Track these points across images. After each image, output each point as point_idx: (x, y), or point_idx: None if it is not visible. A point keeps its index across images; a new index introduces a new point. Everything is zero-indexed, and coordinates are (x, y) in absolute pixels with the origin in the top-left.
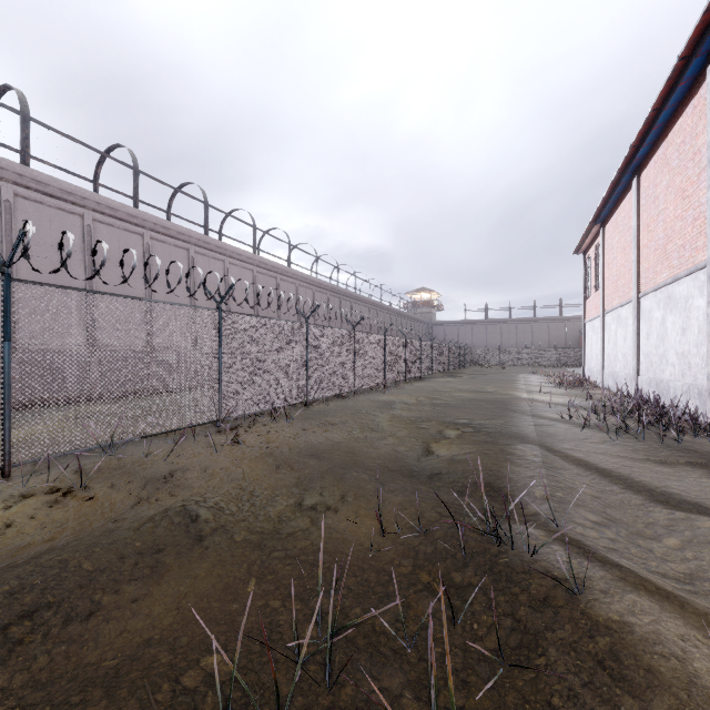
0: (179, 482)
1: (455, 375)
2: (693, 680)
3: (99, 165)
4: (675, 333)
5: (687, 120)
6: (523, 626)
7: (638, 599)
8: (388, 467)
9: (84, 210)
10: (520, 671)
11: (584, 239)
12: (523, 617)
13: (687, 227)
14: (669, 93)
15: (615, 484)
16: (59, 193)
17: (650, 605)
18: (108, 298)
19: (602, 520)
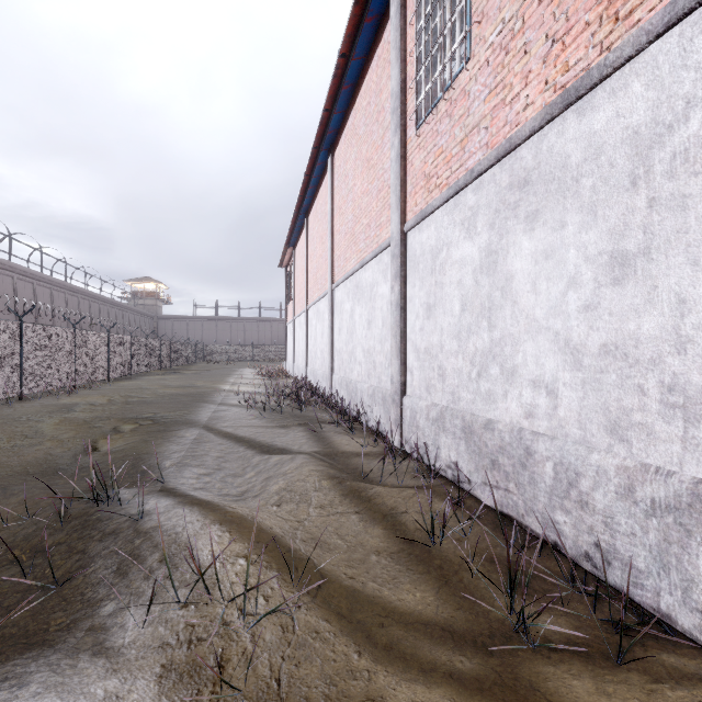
0: None
1: (178, 372)
2: (177, 540)
3: None
4: (320, 336)
5: (323, 190)
6: (88, 554)
7: (180, 510)
8: (29, 472)
9: None
10: (71, 584)
11: (284, 256)
12: (91, 549)
13: (323, 264)
14: (314, 167)
15: (243, 446)
16: None
17: (185, 511)
18: None
19: (210, 471)
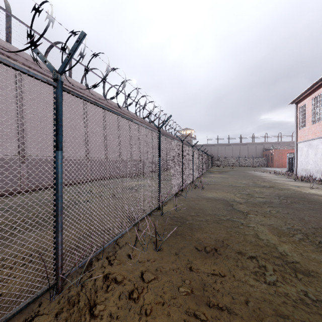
0: None
1: (211, 172)
2: None
3: None
4: None
5: None
6: None
7: None
8: None
9: None
10: None
11: (303, 93)
12: None
13: None
14: None
15: None
16: None
17: None
18: None
19: None
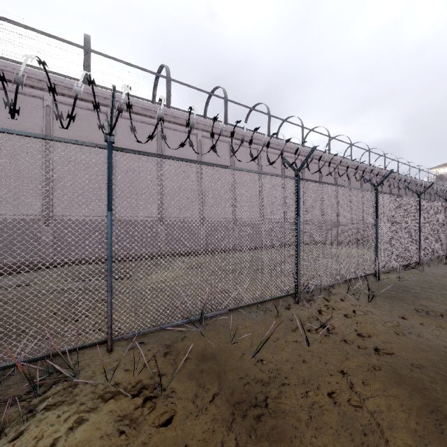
0: (277, 423)
1: None
2: None
3: (206, 105)
4: None
5: None
6: None
7: None
8: None
9: (197, 131)
10: None
11: None
12: None
13: None
14: None
15: None
16: (184, 122)
17: None
18: (198, 167)
19: None
